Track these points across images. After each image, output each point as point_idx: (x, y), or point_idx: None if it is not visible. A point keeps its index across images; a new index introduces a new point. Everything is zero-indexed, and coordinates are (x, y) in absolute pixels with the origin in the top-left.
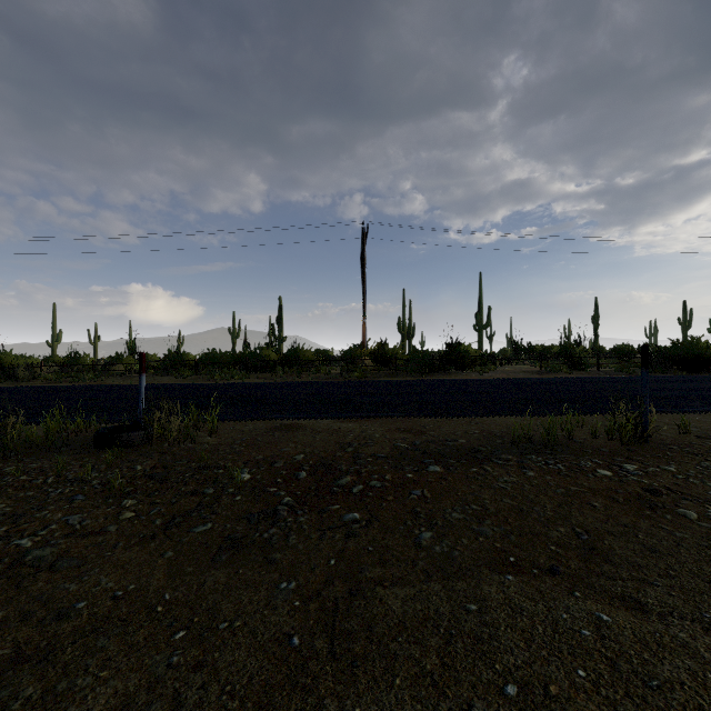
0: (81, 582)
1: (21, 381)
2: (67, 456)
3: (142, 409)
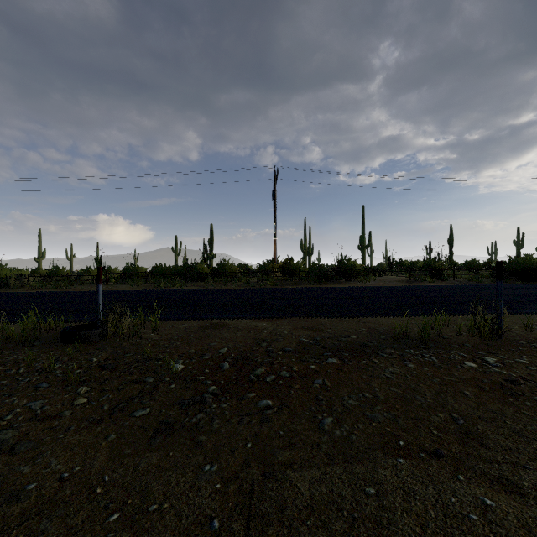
0: (34, 464)
1: (12, 288)
2: (38, 349)
3: (99, 312)
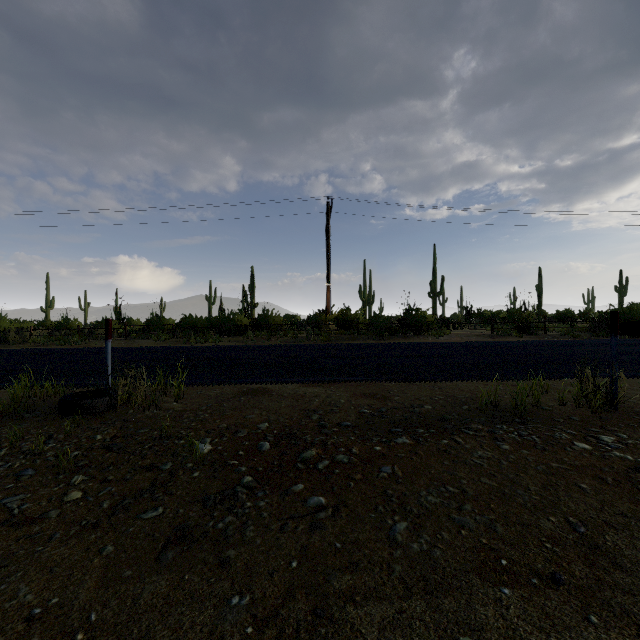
0: None
1: (12, 344)
2: (29, 423)
3: (107, 375)
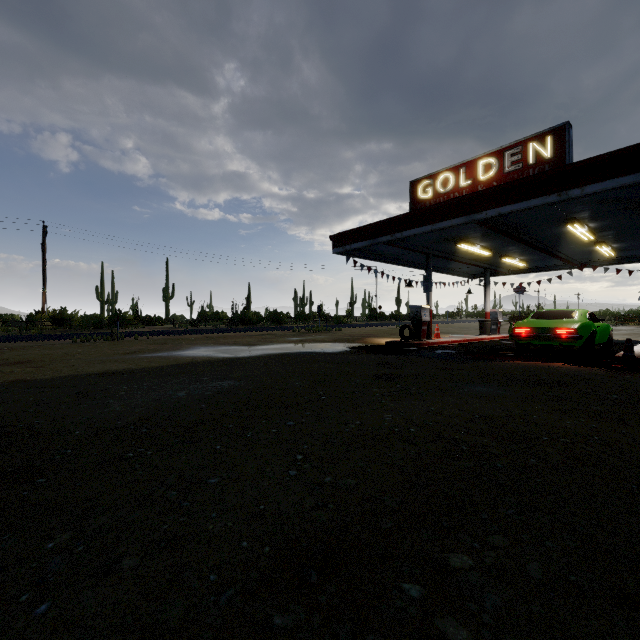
0: None
1: None
2: None
3: None
